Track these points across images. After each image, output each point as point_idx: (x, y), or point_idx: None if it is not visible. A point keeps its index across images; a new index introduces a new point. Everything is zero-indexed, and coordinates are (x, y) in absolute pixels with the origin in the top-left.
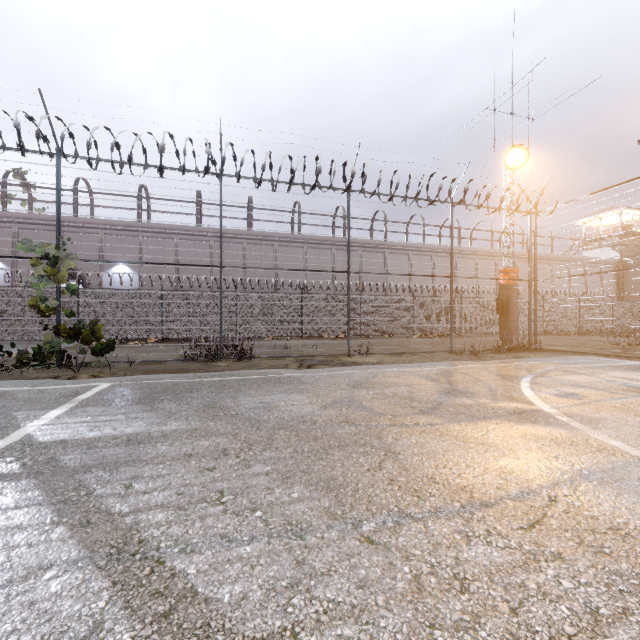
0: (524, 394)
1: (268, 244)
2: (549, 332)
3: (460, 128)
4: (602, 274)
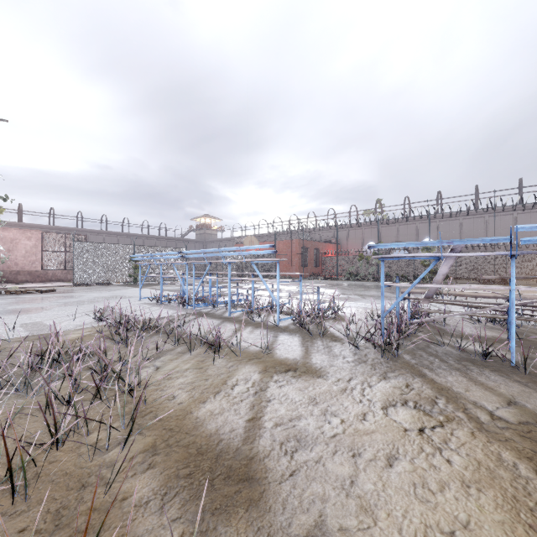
0: None
1: None
2: None
3: None
4: None
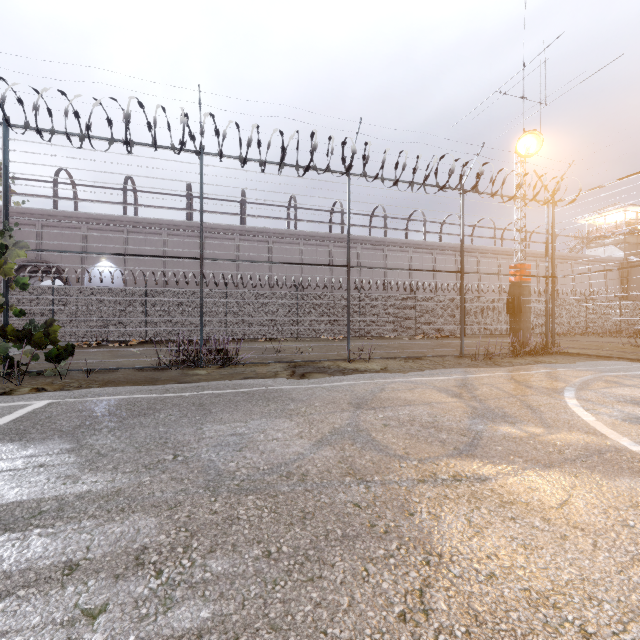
0: (581, 418)
1: (262, 240)
2: (556, 333)
3: (467, 114)
4: (606, 273)
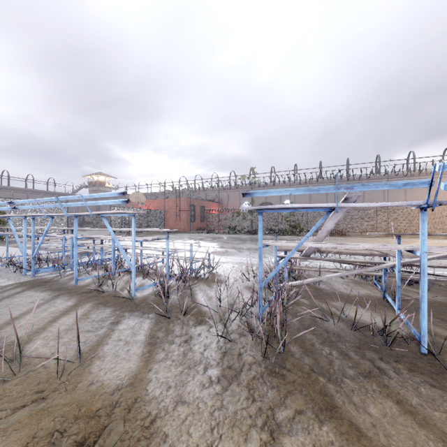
0: None
1: (358, 182)
2: None
3: None
4: None
